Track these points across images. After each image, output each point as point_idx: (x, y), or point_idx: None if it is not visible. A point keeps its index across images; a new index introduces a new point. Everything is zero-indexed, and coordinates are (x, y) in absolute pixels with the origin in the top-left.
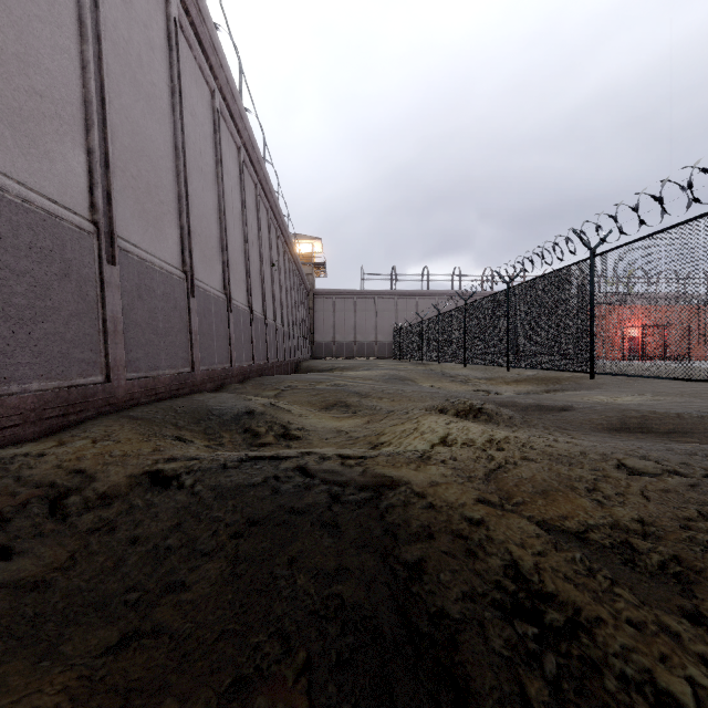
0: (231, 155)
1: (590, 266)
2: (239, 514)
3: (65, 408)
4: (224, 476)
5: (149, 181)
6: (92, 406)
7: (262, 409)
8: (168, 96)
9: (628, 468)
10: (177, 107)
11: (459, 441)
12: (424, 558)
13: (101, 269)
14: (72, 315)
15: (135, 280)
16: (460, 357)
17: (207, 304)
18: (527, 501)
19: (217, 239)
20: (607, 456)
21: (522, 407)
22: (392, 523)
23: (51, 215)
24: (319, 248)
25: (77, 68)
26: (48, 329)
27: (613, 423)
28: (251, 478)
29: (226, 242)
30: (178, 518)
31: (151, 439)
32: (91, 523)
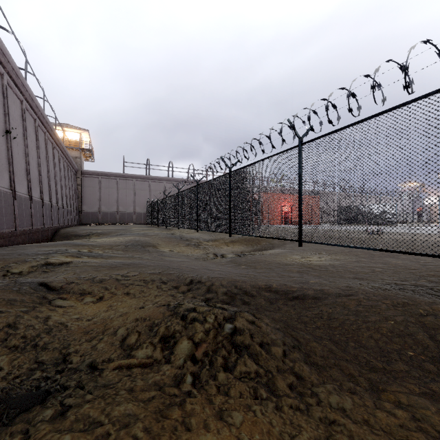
0: None
1: (299, 152)
2: None
3: None
4: None
5: None
6: None
7: None
8: None
9: None
10: None
11: None
12: None
13: None
14: None
15: None
16: (194, 225)
17: None
18: None
19: None
20: None
21: (271, 297)
22: None
23: None
24: (87, 138)
25: None
26: None
27: (421, 341)
28: None
29: None
30: None
31: None
32: None
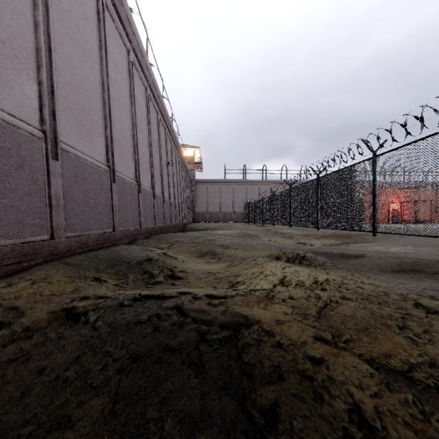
0: (141, 92)
1: (372, 162)
2: (125, 351)
3: (19, 258)
4: (119, 313)
5: (84, 106)
6: (40, 256)
7: (157, 257)
8: (97, 51)
9: (424, 307)
10: (103, 58)
11: (293, 283)
12: (277, 402)
13: (47, 163)
14: (25, 194)
15: (73, 171)
16: (287, 222)
17: (124, 187)
18: (354, 339)
19: (131, 145)
20: (405, 296)
21: (330, 255)
22: (248, 364)
23: (10, 124)
24: (198, 153)
25: (31, 26)
26: (6, 203)
27: (394, 266)
28: (139, 316)
29: (137, 148)
30: (79, 350)
31: (74, 281)
32: (12, 354)
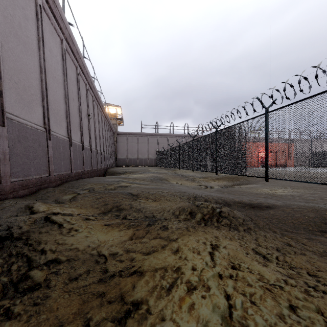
0: (55, 41)
1: (265, 118)
2: None
3: None
4: None
5: None
6: None
7: (23, 232)
8: None
9: None
10: None
11: None
12: None
13: None
14: None
15: None
16: (190, 167)
17: (23, 133)
18: None
19: (37, 90)
20: None
21: (241, 205)
22: None
23: None
24: (119, 111)
25: None
26: None
27: (318, 224)
28: None
29: (46, 94)
30: None
31: None
32: None
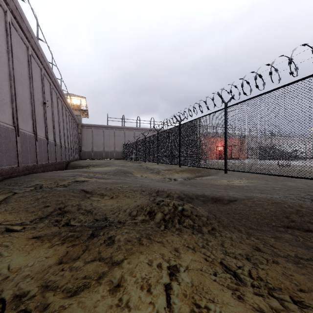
0: None
1: (225, 112)
2: None
3: None
4: None
5: None
6: None
7: None
8: None
9: None
10: None
11: None
12: None
13: None
14: None
15: None
16: (155, 159)
17: None
18: None
19: None
20: None
21: (203, 199)
22: None
23: None
24: (84, 102)
25: None
26: None
27: (280, 219)
28: None
29: None
30: None
31: None
32: None
